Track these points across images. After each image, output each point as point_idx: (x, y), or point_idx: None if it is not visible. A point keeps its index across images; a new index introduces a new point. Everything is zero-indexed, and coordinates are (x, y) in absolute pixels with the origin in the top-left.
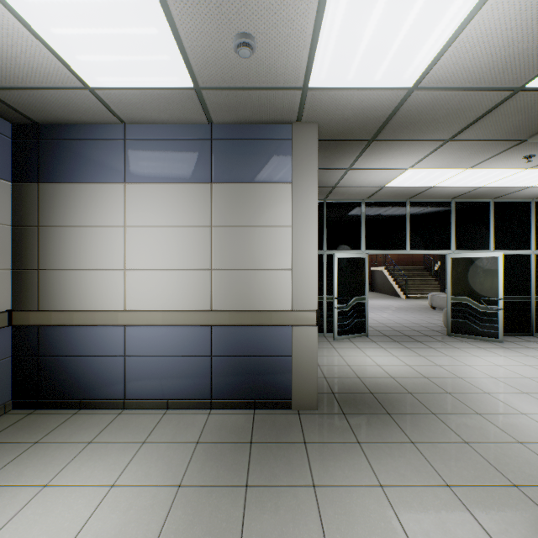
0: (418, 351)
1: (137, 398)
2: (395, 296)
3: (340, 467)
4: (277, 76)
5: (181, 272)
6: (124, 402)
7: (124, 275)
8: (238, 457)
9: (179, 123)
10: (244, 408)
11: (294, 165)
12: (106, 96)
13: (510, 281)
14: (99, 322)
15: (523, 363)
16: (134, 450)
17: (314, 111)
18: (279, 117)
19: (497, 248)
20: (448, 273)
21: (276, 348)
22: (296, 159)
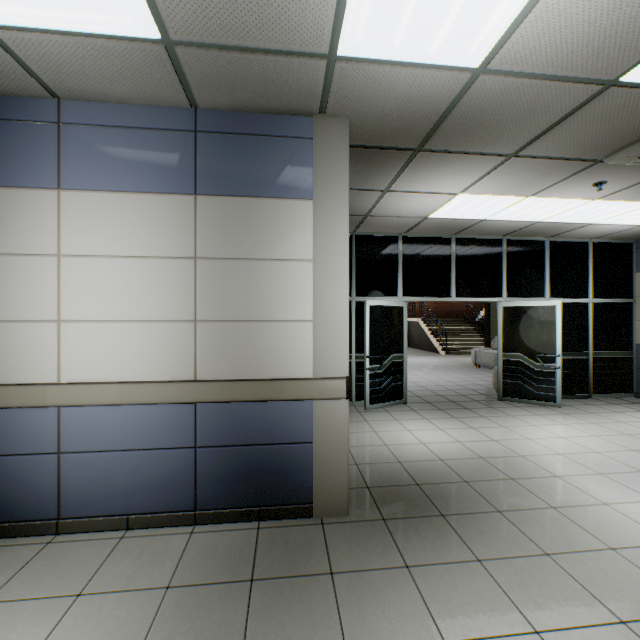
0: (468, 422)
1: (79, 515)
2: (433, 352)
3: (383, 614)
4: (291, 30)
5: (149, 325)
6: (58, 523)
7: (58, 329)
8: (230, 610)
9: (146, 103)
10: (244, 519)
11: (316, 174)
12: (16, 43)
13: (567, 334)
14: (15, 402)
15: (588, 433)
16: (60, 613)
17: (344, 98)
18: (294, 104)
19: (553, 295)
20: (499, 325)
21: (291, 432)
22: (318, 166)
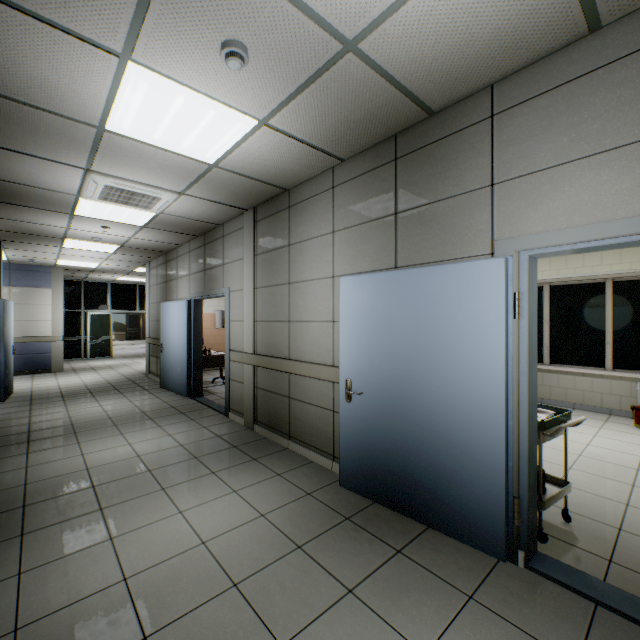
0: (134, 359)
1: None
2: None
3: (67, 375)
4: (45, 262)
5: None
6: None
7: None
8: (29, 378)
9: None
10: (28, 374)
11: (54, 282)
12: None
13: None
14: None
15: None
16: None
17: (62, 266)
18: (46, 265)
19: None
20: None
21: (45, 350)
22: (54, 280)
